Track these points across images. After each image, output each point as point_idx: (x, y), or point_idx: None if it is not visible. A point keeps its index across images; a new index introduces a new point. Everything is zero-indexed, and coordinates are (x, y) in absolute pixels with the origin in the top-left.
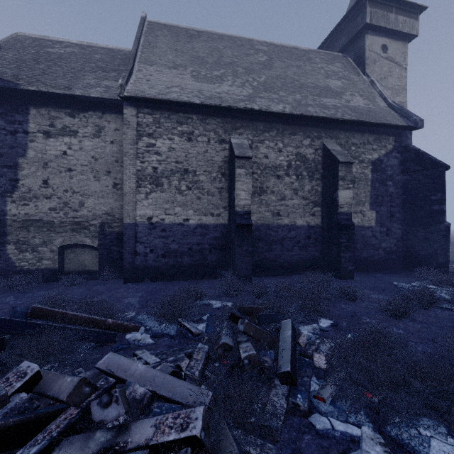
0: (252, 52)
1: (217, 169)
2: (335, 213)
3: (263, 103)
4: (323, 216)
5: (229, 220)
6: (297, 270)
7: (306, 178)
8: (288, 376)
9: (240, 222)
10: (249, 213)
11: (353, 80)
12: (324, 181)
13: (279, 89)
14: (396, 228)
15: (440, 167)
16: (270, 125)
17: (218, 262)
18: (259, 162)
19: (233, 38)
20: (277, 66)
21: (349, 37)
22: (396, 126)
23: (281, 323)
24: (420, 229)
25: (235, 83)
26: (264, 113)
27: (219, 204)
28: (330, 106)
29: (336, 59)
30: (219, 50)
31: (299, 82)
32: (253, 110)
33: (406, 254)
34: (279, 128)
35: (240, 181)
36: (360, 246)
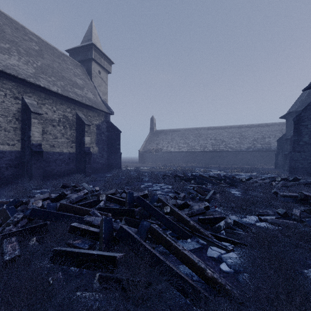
0: (27, 38)
1: (12, 115)
2: (83, 147)
3: (45, 83)
4: (77, 148)
5: (22, 148)
6: (64, 176)
7: (68, 128)
8: (92, 191)
9: (36, 150)
10: (41, 145)
11: (87, 82)
12: (77, 131)
13: (51, 74)
14: (105, 154)
15: (119, 131)
16: (49, 96)
17: (13, 175)
18: (42, 115)
19: (9, 18)
20: (46, 57)
21: (84, 58)
22: (105, 112)
23: (82, 184)
24: (113, 155)
25: (21, 60)
26: (46, 89)
27: (14, 138)
28: (79, 95)
29: (78, 66)
30: (0, 25)
31: (61, 74)
32: (40, 86)
33: (108, 165)
34: (54, 99)
35: (34, 126)
36: (92, 162)
